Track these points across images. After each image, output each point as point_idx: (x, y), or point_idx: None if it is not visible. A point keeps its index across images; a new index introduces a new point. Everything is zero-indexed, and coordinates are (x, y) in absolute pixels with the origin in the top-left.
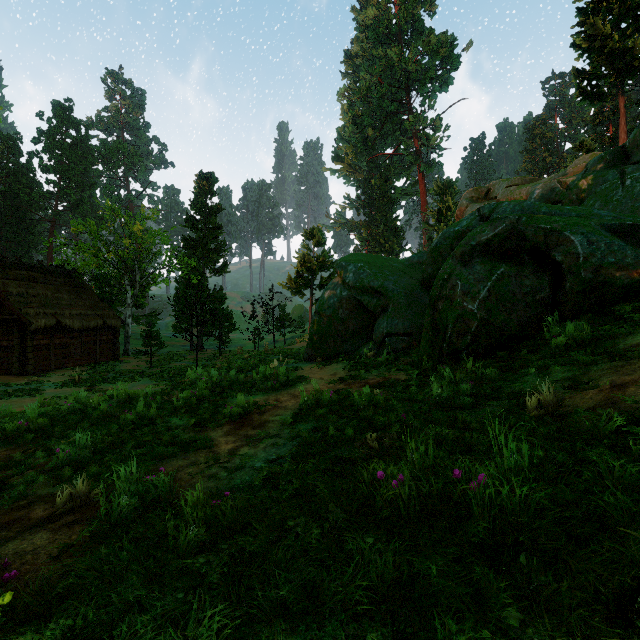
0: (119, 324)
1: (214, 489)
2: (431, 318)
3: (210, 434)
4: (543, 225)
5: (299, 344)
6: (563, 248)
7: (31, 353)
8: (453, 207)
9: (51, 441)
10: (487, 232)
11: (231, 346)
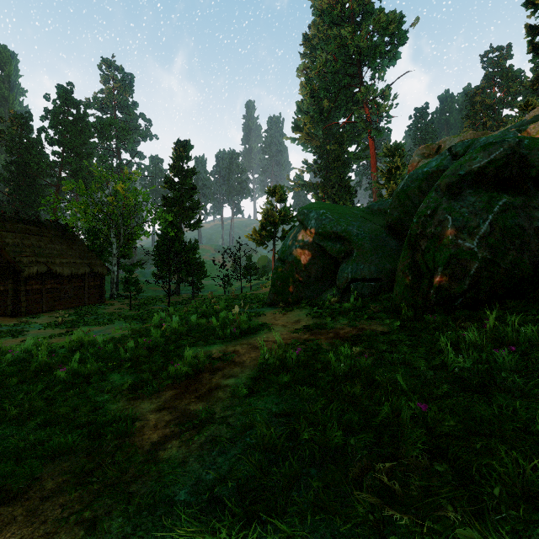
0: (105, 271)
1: None
2: (410, 260)
3: (142, 405)
4: None
5: (263, 290)
6: None
7: (24, 297)
8: (401, 167)
9: None
10: (479, 159)
11: (205, 291)
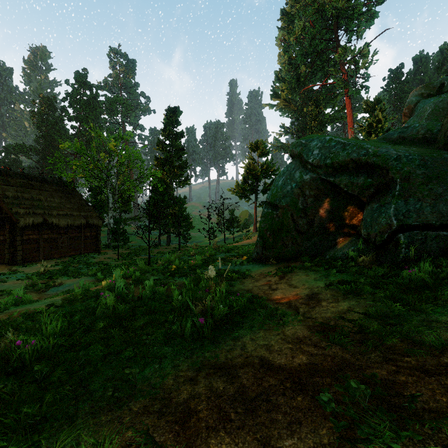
0: (100, 223)
1: None
2: None
3: None
4: None
5: (245, 241)
6: None
7: (20, 246)
8: (383, 120)
9: None
10: None
11: (193, 242)
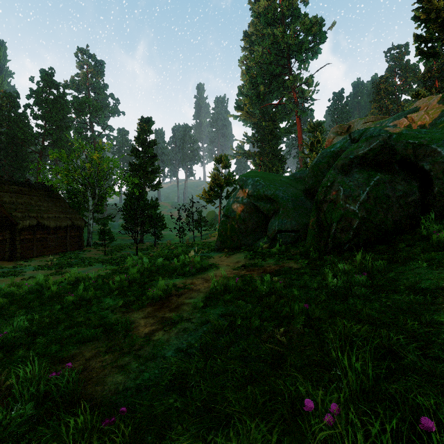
0: (83, 224)
1: (121, 385)
2: (316, 218)
3: (133, 315)
4: (411, 140)
5: (211, 238)
6: (431, 158)
7: (19, 245)
8: (322, 140)
9: (2, 319)
10: (363, 147)
11: (163, 240)
